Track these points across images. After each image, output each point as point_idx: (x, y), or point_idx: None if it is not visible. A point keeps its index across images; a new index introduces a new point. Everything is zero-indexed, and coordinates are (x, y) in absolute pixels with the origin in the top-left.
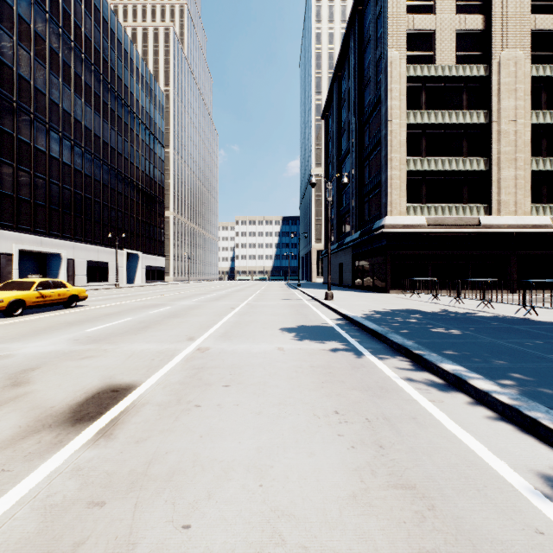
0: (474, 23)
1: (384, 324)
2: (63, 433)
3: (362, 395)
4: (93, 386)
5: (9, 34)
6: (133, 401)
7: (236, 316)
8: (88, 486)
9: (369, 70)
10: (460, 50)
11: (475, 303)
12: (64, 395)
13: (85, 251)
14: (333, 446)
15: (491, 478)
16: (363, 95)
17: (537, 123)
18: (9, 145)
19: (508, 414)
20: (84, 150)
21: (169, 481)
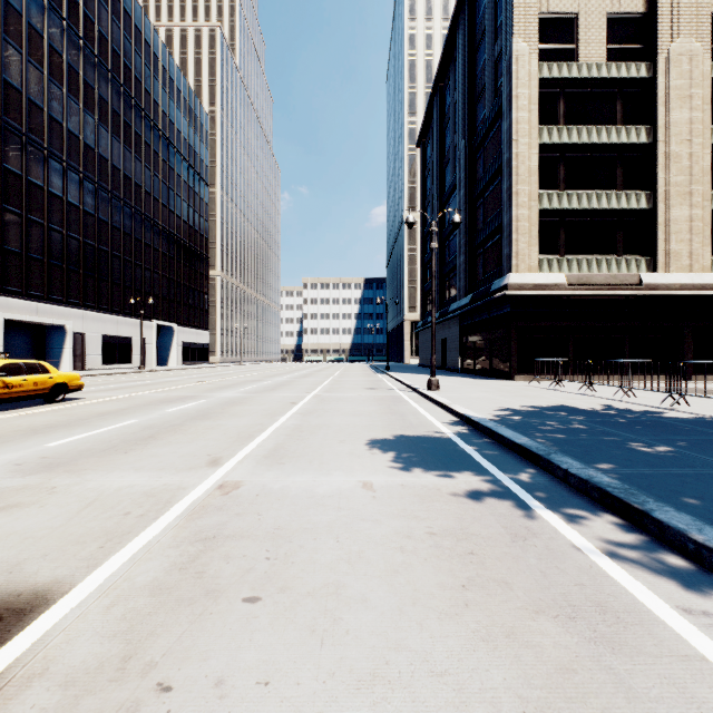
0: (633, 4)
1: (533, 434)
2: None
3: (567, 637)
4: None
5: None
6: (10, 664)
7: (296, 417)
8: None
9: (484, 74)
10: (612, 42)
11: (648, 396)
12: None
13: (100, 323)
14: None
15: None
16: (475, 109)
17: None
18: None
19: None
20: (97, 187)
21: None
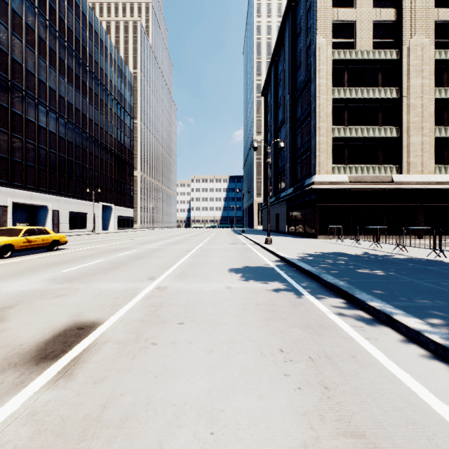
0: (388, 16)
1: (316, 265)
2: (26, 372)
3: (303, 332)
4: (61, 324)
5: (5, 25)
6: (95, 339)
7: (191, 258)
8: (41, 433)
9: (301, 55)
10: (376, 38)
11: (390, 247)
12: (34, 332)
13: (68, 204)
14: (281, 387)
15: (438, 424)
16: (296, 75)
17: (439, 98)
18: (5, 116)
19: (441, 353)
20: (66, 121)
21: (121, 428)
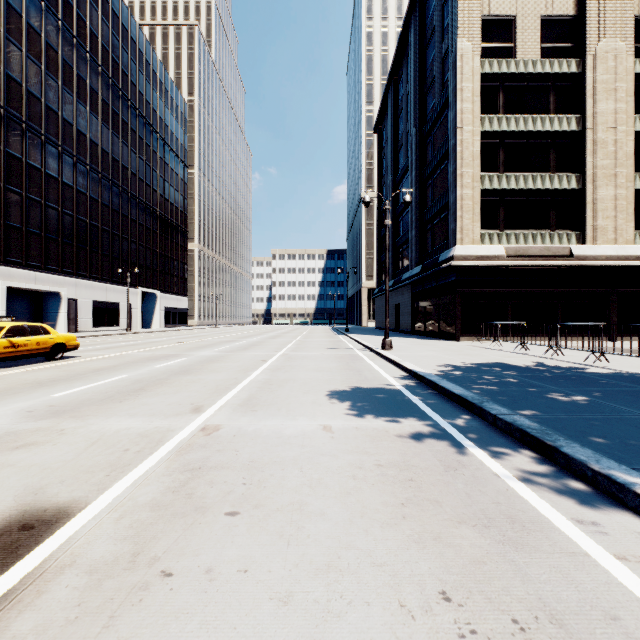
0: (564, 8)
1: (470, 386)
2: None
3: (482, 539)
4: None
5: None
6: (46, 558)
7: (267, 372)
8: None
9: (433, 69)
10: (546, 41)
11: (575, 354)
12: None
13: (91, 290)
14: None
15: None
16: (425, 100)
17: None
18: None
19: None
20: (89, 168)
21: None
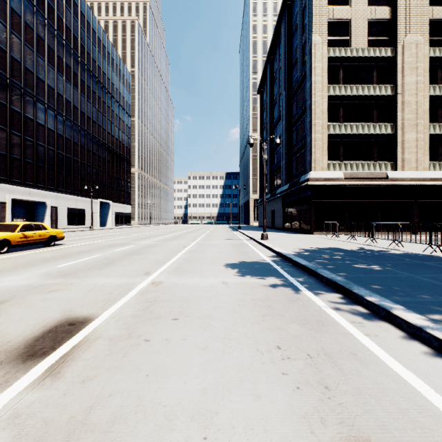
0: (383, 13)
1: (312, 260)
2: (11, 371)
3: (301, 328)
4: (53, 319)
5: (3, 24)
6: (87, 335)
7: (187, 253)
8: (21, 438)
9: (296, 52)
10: (371, 35)
11: (386, 242)
12: (23, 328)
13: (66, 200)
14: (279, 387)
15: None
16: (291, 73)
17: (434, 95)
18: (3, 114)
19: None
20: (65, 118)
21: (108, 432)
